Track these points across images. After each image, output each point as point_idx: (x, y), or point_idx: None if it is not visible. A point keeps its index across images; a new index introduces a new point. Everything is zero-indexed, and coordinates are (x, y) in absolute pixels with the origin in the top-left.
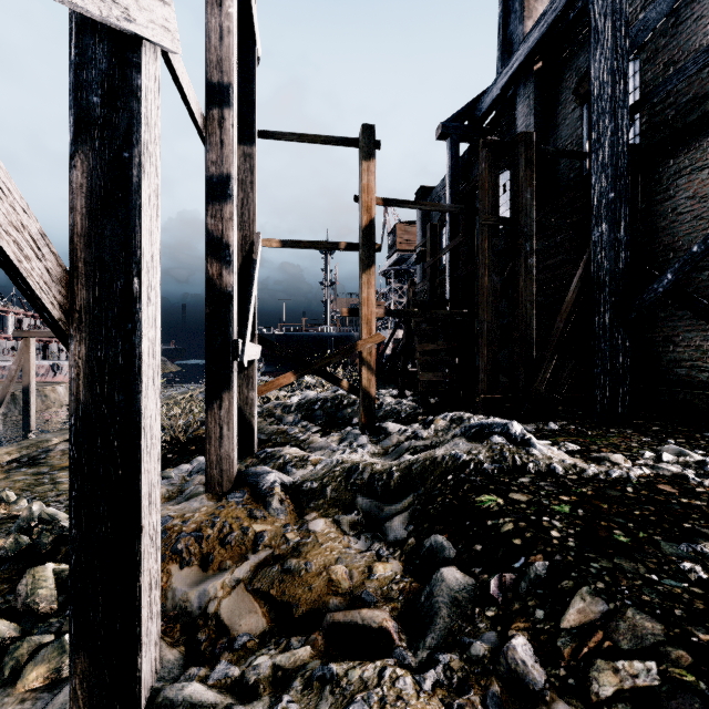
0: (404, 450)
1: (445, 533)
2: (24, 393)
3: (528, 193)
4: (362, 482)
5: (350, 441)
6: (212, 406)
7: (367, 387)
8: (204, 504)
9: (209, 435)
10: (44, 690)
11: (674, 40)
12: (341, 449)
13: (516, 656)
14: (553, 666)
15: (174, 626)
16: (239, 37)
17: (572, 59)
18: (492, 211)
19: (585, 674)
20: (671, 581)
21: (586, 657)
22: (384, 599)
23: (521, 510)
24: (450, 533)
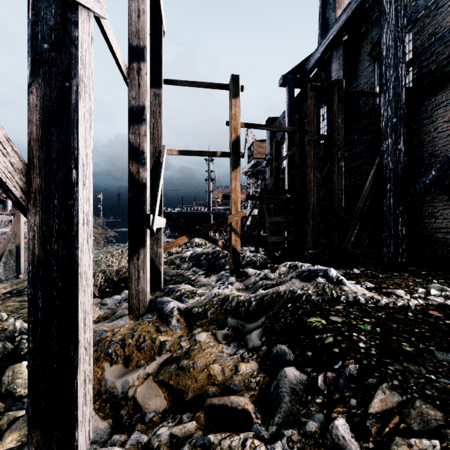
0: (259, 286)
1: (287, 343)
2: (17, 249)
3: (340, 119)
4: (231, 308)
5: (223, 280)
6: (132, 257)
7: (234, 245)
8: (127, 322)
9: (131, 277)
10: (16, 449)
11: (435, 19)
12: (218, 286)
13: (338, 433)
14: (364, 440)
15: (105, 405)
16: (152, 18)
17: (367, 33)
18: (316, 131)
19: (387, 447)
20: (445, 379)
21: (388, 435)
22: (246, 389)
23: (338, 328)
24: (290, 343)
